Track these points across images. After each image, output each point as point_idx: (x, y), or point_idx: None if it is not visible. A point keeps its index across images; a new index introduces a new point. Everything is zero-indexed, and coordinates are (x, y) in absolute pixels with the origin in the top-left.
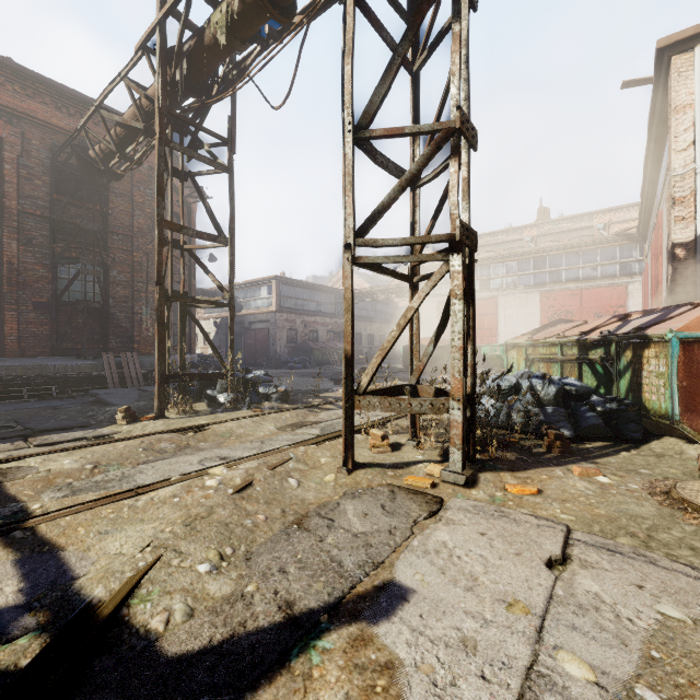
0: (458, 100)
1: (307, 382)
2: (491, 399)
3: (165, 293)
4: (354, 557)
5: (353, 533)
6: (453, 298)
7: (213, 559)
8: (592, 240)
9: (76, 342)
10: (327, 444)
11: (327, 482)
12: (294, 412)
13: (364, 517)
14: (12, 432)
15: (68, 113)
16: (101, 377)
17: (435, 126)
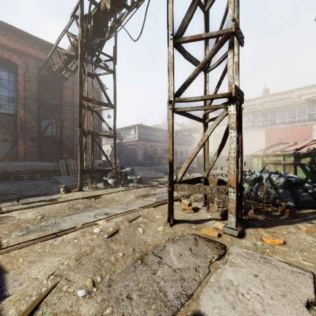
0: (233, 16)
1: (151, 173)
2: (246, 184)
3: (84, 131)
4: (174, 288)
5: (173, 268)
6: (230, 129)
7: (88, 285)
8: (293, 103)
9: (48, 155)
10: (159, 207)
11: (159, 231)
12: (144, 189)
13: (180, 257)
14: (14, 196)
15: (45, 52)
16: (59, 170)
17: (220, 32)
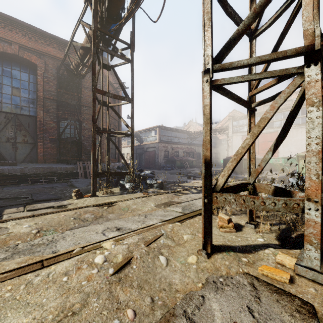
0: None
1: (173, 177)
2: None
3: (98, 129)
4: None
5: None
6: (309, 105)
7: None
8: None
9: (67, 157)
10: (187, 222)
11: (190, 264)
12: (166, 195)
13: None
14: (24, 201)
15: (64, 51)
16: (77, 173)
17: None
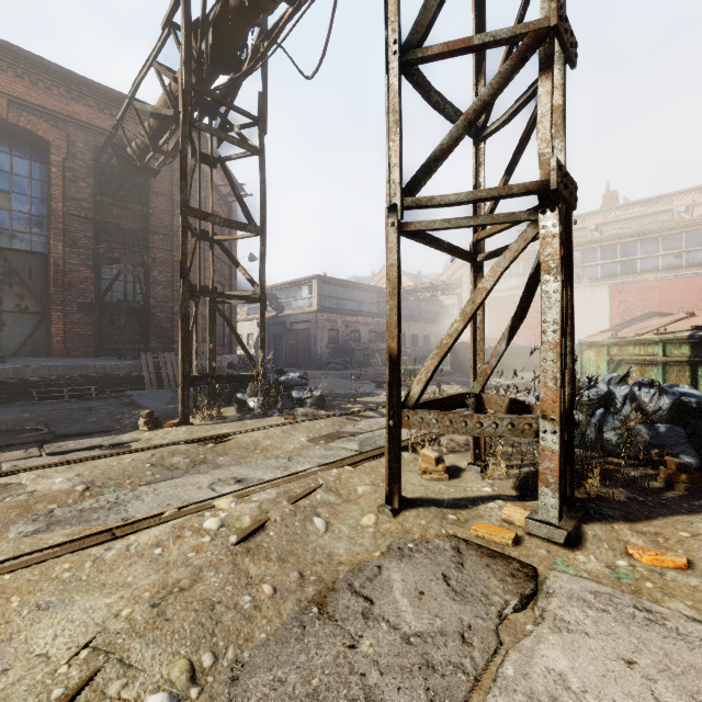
0: None
1: (348, 384)
2: None
3: (193, 288)
4: (406, 695)
5: (403, 633)
6: (544, 273)
7: (178, 680)
8: (675, 223)
9: (118, 343)
10: (366, 466)
11: (365, 527)
12: (330, 421)
13: (419, 600)
14: (34, 436)
15: (110, 114)
16: (140, 378)
17: (518, 29)
